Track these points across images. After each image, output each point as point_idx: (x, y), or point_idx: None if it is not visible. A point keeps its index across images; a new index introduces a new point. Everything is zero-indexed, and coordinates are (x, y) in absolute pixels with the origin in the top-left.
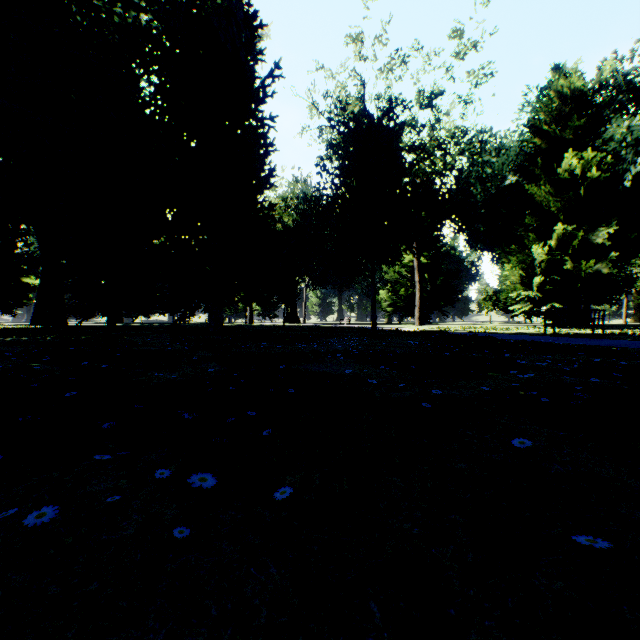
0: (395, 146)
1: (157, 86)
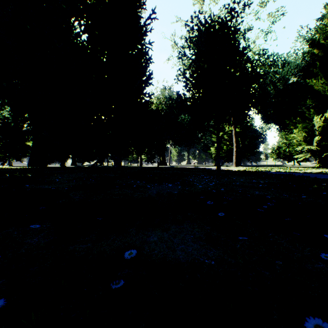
0: (235, 37)
1: (84, 28)
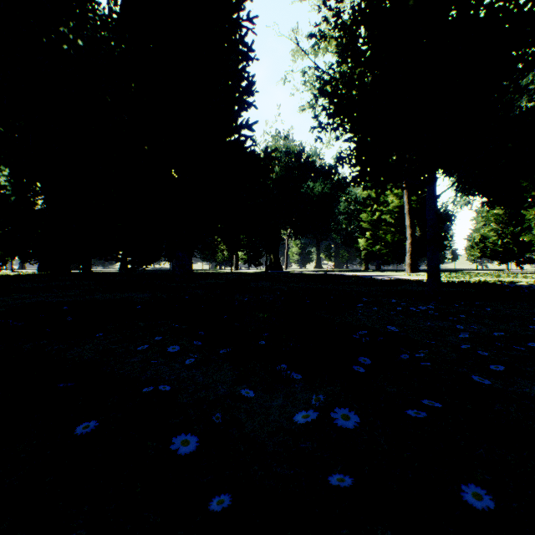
0: None
1: None
